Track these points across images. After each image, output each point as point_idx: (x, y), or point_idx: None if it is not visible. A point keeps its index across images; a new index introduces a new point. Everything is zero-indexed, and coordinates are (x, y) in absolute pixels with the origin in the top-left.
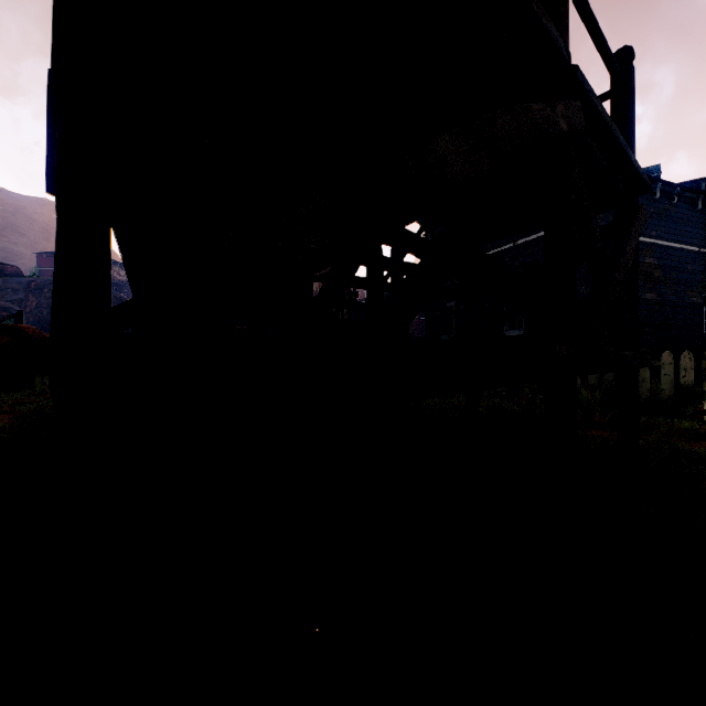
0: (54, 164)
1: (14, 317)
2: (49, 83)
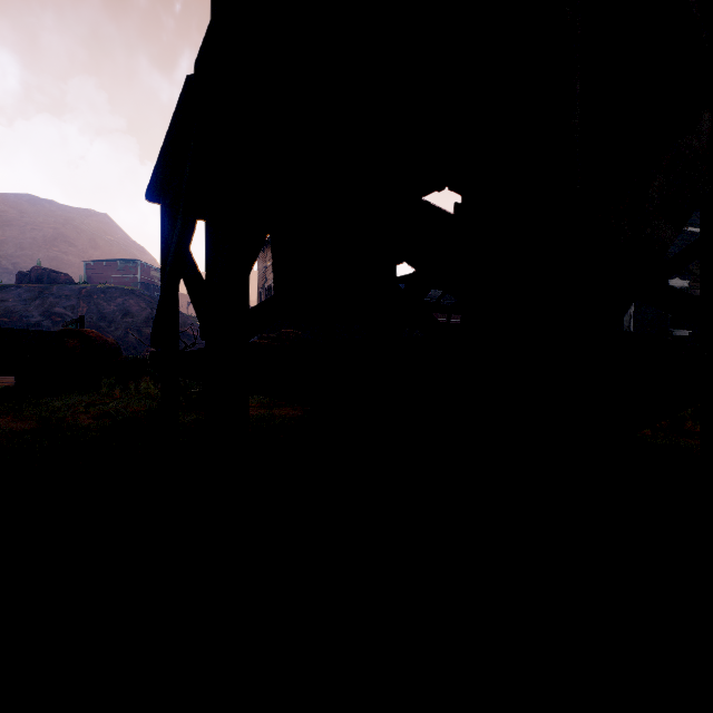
0: (163, 172)
1: (76, 322)
2: (187, 89)
